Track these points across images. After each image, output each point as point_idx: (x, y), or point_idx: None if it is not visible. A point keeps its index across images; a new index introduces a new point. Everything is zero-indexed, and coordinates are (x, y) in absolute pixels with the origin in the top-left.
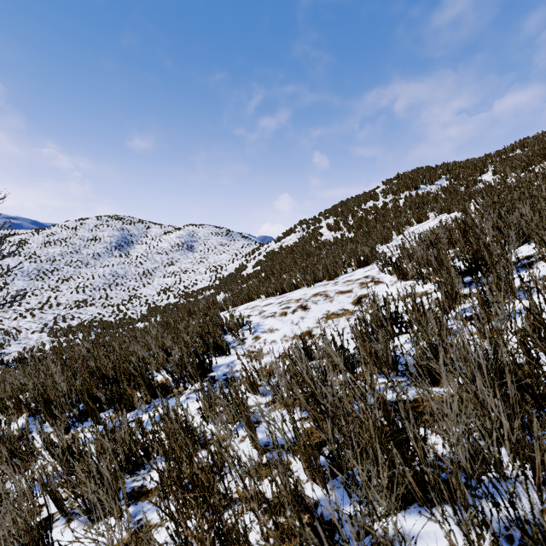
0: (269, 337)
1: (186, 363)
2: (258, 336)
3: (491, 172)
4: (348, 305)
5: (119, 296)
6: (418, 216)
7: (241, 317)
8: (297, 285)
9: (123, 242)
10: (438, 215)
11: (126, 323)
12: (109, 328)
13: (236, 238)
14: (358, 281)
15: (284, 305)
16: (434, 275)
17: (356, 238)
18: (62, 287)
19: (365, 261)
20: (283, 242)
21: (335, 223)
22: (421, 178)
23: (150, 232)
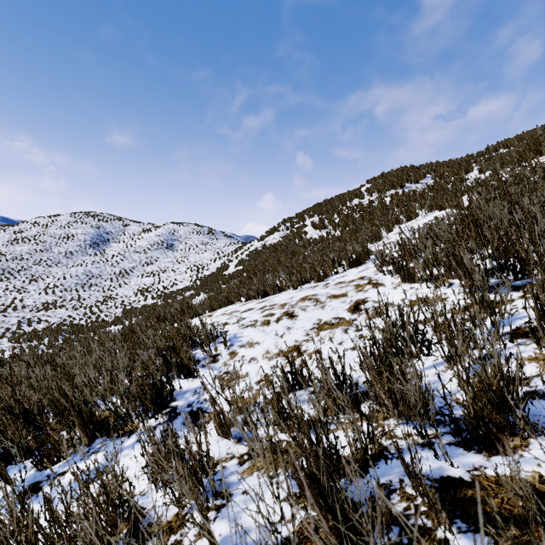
0: (247, 353)
1: (135, 394)
2: (234, 351)
3: (477, 171)
4: (344, 313)
5: (92, 297)
6: (407, 213)
7: (214, 328)
8: (281, 287)
9: (98, 240)
10: (429, 212)
11: (98, 327)
12: (79, 332)
13: (219, 237)
14: (353, 282)
15: (267, 312)
16: (446, 276)
17: (342, 236)
18: (30, 287)
19: (358, 260)
20: (267, 241)
21: (320, 221)
22: (406, 177)
23: (128, 230)
